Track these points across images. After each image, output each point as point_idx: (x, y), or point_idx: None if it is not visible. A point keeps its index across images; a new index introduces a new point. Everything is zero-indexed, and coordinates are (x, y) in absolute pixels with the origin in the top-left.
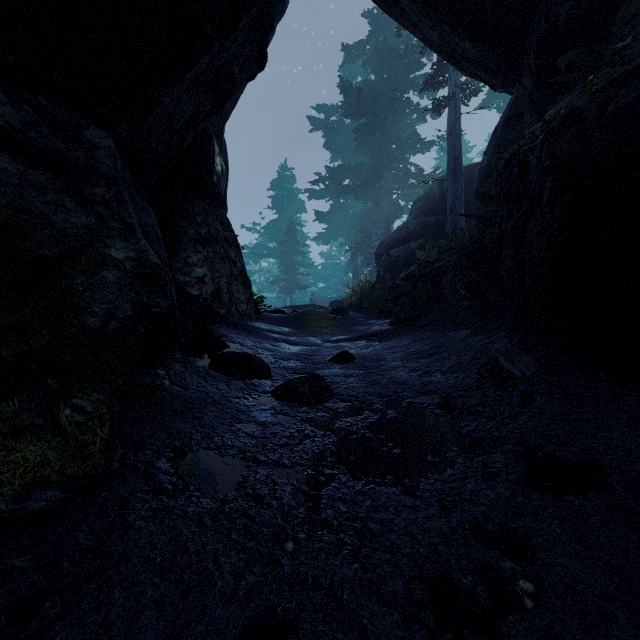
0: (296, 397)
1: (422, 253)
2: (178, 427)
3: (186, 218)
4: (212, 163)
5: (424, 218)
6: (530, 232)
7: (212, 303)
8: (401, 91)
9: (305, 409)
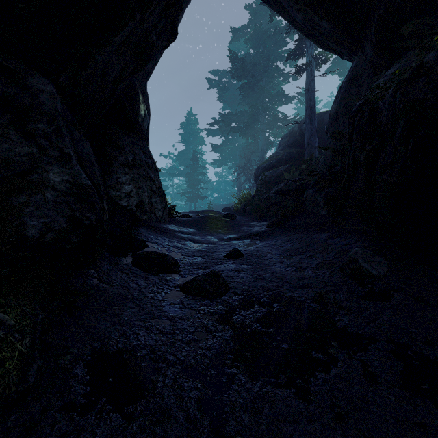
0: (199, 292)
1: (288, 174)
2: (99, 326)
3: (117, 148)
4: (137, 109)
5: (288, 149)
6: (382, 161)
7: (137, 211)
8: (272, 61)
9: (207, 302)
